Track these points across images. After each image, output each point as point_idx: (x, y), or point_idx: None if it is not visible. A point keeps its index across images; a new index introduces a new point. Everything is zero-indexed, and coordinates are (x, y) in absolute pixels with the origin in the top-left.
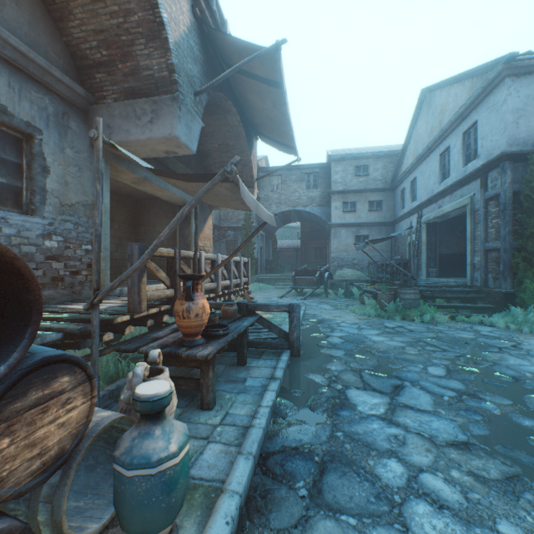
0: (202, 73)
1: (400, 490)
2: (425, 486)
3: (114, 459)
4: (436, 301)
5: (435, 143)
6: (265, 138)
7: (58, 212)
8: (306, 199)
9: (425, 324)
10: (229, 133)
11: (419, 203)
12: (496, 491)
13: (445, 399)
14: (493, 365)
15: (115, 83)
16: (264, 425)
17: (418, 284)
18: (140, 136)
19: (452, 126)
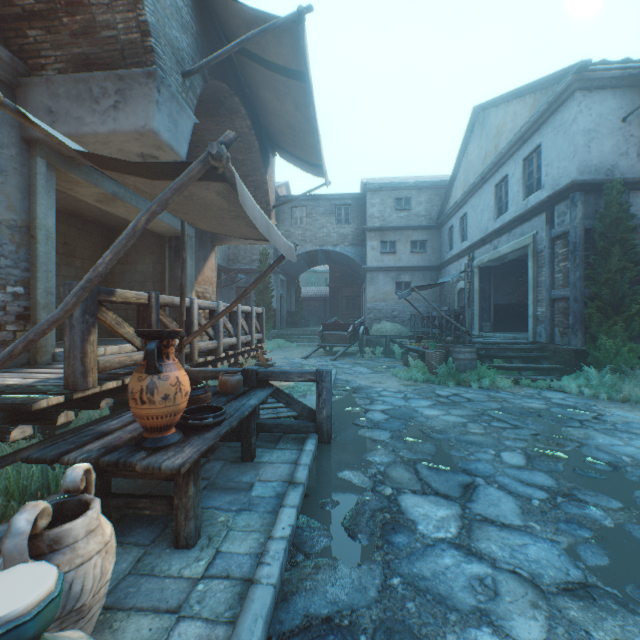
0: (195, 48)
1: None
2: None
3: None
4: (493, 361)
5: (490, 172)
6: (285, 154)
7: None
8: (336, 237)
9: (484, 390)
10: (238, 143)
11: (470, 243)
12: None
13: (535, 504)
14: (580, 446)
15: (59, 45)
16: (277, 577)
17: (472, 340)
18: (99, 127)
19: (511, 150)
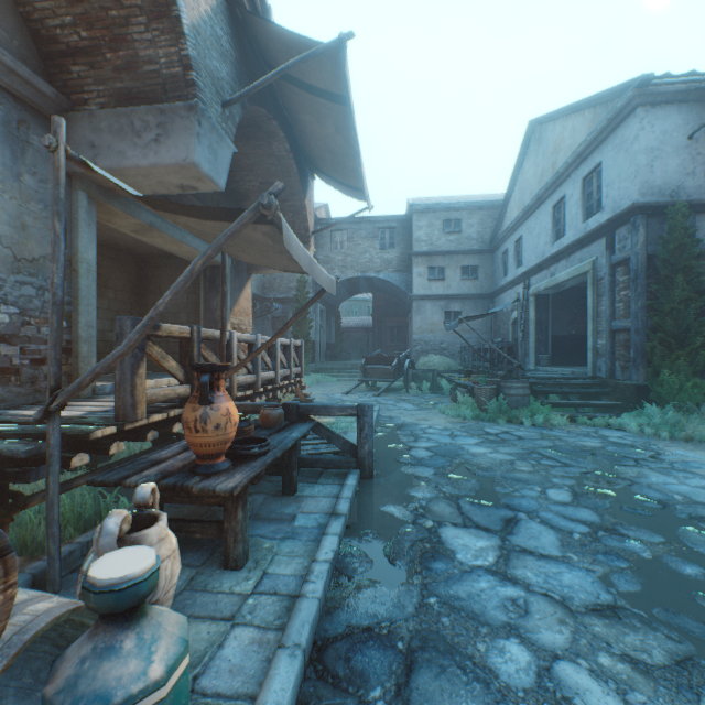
0: (234, 75)
1: (529, 694)
2: (565, 685)
3: (44, 701)
4: (549, 397)
5: (547, 192)
6: (325, 177)
7: (11, 269)
8: (380, 263)
9: (537, 428)
10: (275, 167)
11: (526, 269)
12: (667, 687)
13: (575, 537)
14: (631, 484)
15: (102, 80)
16: (321, 592)
17: (526, 375)
18: (140, 161)
19: (569, 169)
